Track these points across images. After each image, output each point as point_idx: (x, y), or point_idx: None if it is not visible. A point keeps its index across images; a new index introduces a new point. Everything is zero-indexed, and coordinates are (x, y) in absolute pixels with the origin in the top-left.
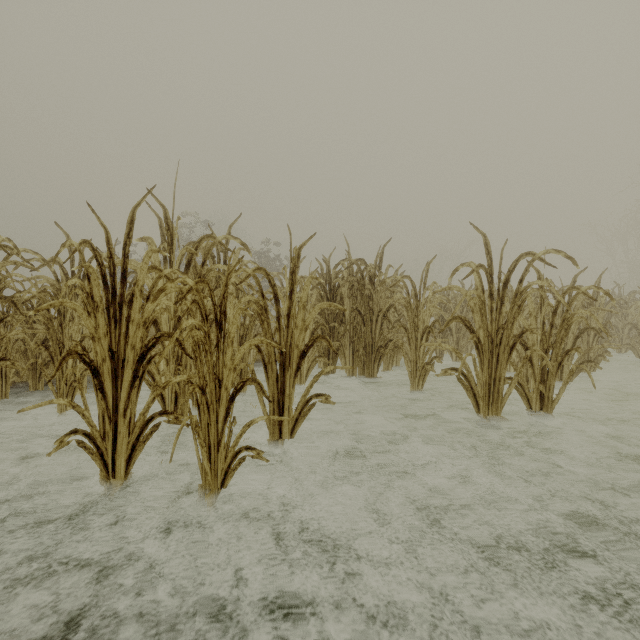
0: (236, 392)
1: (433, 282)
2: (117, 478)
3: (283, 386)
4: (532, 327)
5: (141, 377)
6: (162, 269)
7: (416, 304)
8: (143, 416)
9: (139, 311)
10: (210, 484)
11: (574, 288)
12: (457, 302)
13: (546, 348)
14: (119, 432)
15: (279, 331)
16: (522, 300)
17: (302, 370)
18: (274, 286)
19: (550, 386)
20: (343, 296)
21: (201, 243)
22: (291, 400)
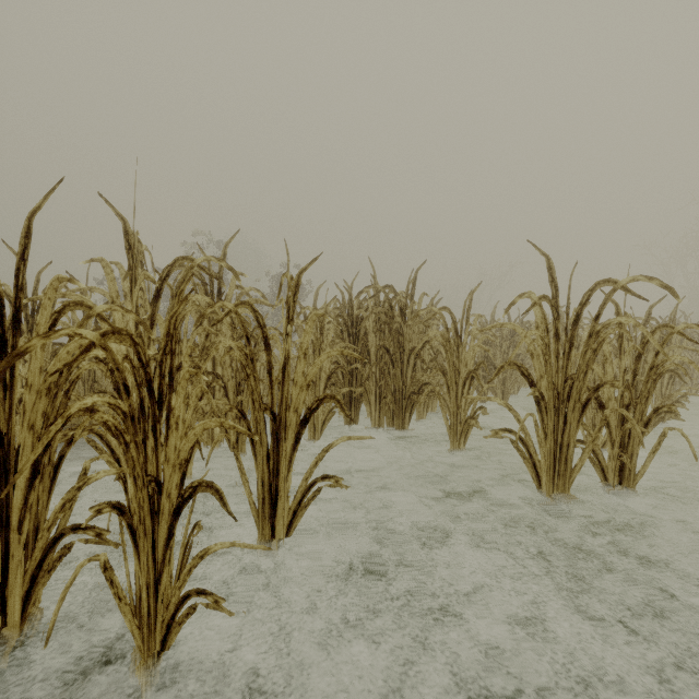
0: (182, 502)
1: (478, 315)
2: (9, 625)
3: (276, 465)
4: (608, 376)
5: (57, 465)
6: (92, 305)
7: (457, 342)
8: (47, 532)
9: (40, 372)
10: (139, 650)
11: (666, 326)
12: (503, 336)
13: (627, 403)
14: (12, 556)
15: (271, 389)
16: (599, 342)
17: (316, 423)
18: (264, 327)
19: (632, 453)
20: (367, 331)
21: (174, 267)
22: (285, 488)
